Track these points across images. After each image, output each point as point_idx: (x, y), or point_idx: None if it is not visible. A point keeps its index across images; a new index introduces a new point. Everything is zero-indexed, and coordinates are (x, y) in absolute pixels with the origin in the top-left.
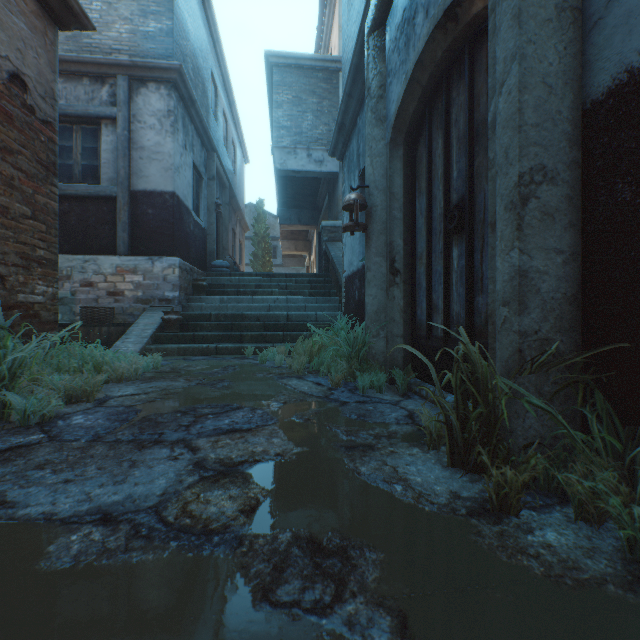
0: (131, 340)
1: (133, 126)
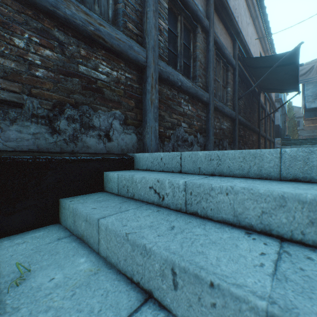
0: None
1: None
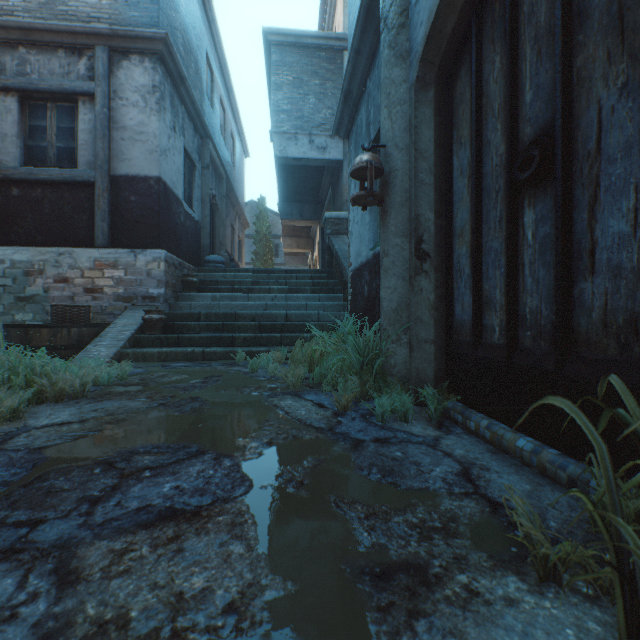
0: (105, 343)
1: (114, 103)
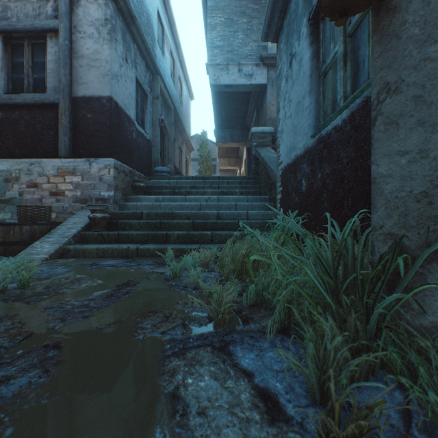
0: (51, 240)
1: (74, 37)
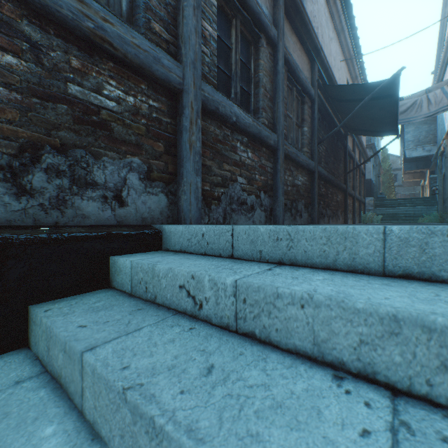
0: None
1: None
